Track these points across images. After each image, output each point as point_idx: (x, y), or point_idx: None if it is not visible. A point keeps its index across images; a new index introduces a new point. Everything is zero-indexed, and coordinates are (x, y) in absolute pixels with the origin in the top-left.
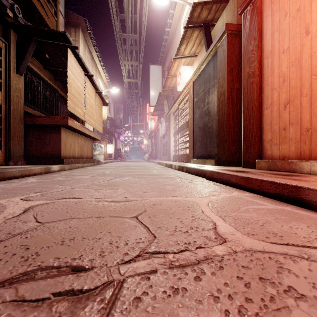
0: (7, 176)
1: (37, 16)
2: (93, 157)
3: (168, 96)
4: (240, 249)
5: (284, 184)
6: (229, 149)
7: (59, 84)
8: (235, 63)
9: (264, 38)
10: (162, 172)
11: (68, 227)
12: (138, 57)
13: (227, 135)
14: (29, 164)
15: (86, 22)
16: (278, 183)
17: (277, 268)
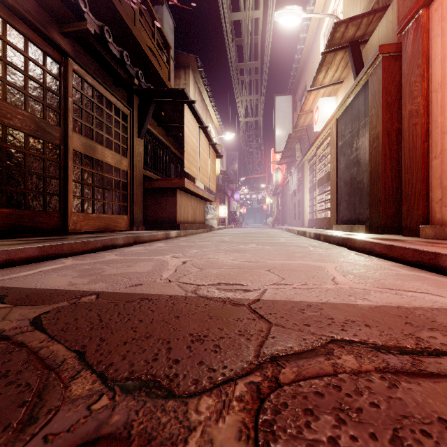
0: (140, 240)
1: (152, 70)
2: (206, 222)
3: (301, 138)
4: (346, 287)
5: (425, 251)
6: (384, 212)
7: (170, 140)
8: (394, 95)
9: (431, 66)
10: (291, 240)
11: (222, 272)
12: (259, 88)
13: (382, 193)
14: (148, 229)
15: (197, 60)
16: (419, 250)
17: (364, 294)
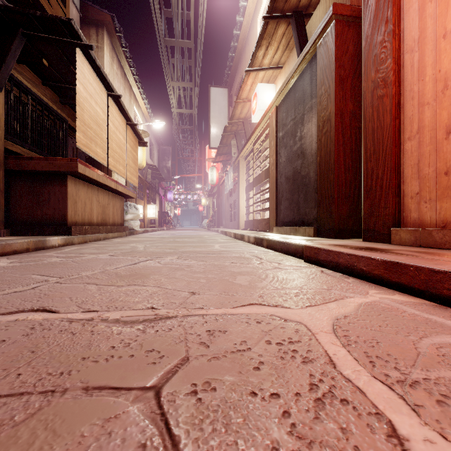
0: None
1: (32, 1)
2: (124, 224)
3: (238, 133)
4: None
5: None
6: (338, 211)
7: (69, 111)
8: (347, 69)
9: (404, 19)
10: (228, 247)
11: None
12: (193, 75)
13: (335, 188)
14: (15, 234)
15: (113, 19)
16: None
17: None
